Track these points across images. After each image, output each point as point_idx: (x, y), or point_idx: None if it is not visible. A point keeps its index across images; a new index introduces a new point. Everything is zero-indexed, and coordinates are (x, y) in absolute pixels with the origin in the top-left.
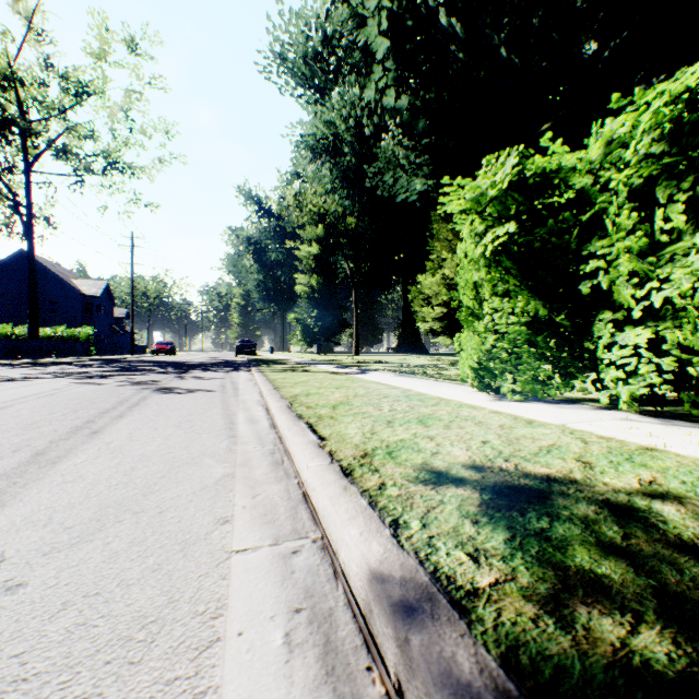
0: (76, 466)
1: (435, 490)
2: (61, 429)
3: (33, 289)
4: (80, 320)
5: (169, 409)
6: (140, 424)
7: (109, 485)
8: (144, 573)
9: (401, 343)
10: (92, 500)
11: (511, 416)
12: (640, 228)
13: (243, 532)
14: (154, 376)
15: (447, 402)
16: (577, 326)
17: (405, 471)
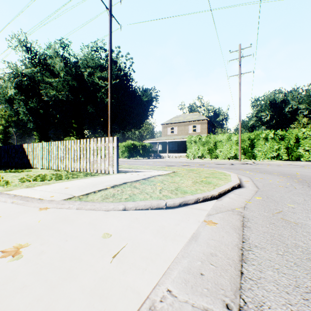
0: None
1: None
2: None
3: None
4: None
5: None
6: None
7: None
8: None
9: None
10: None
11: None
12: None
13: None
14: None
15: None
16: None
17: None
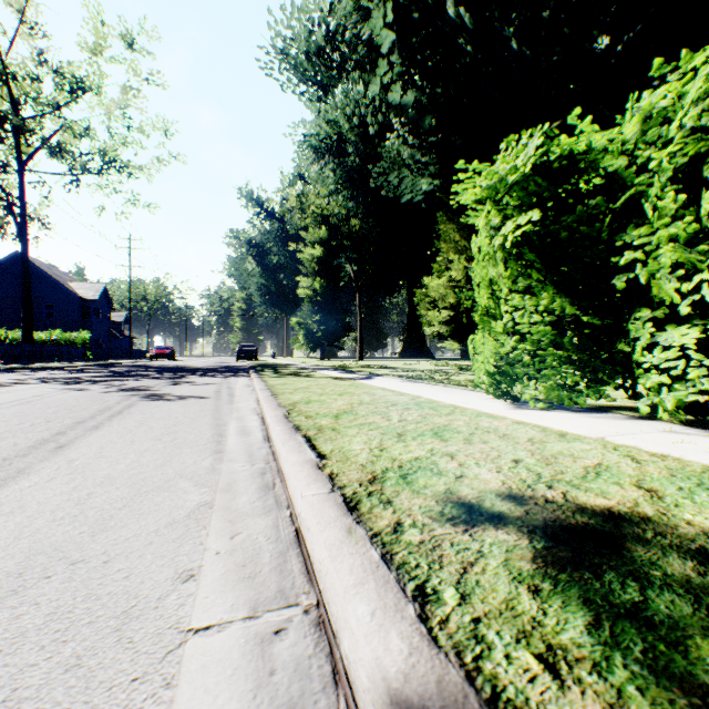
0: (21, 492)
1: (468, 534)
2: (23, 443)
3: (27, 292)
4: (77, 324)
5: (154, 418)
6: (116, 436)
7: (52, 519)
8: (51, 676)
9: (406, 348)
10: (21, 543)
11: (539, 428)
12: (683, 214)
13: (209, 595)
14: (147, 381)
15: (462, 410)
16: (607, 325)
17: (426, 503)
